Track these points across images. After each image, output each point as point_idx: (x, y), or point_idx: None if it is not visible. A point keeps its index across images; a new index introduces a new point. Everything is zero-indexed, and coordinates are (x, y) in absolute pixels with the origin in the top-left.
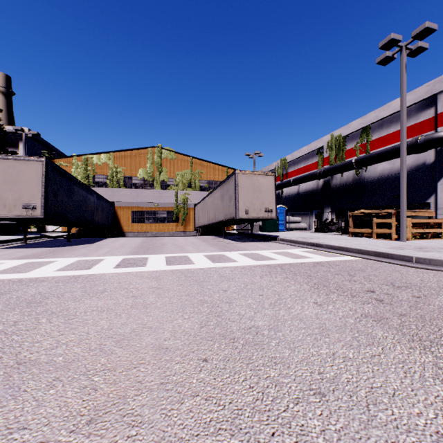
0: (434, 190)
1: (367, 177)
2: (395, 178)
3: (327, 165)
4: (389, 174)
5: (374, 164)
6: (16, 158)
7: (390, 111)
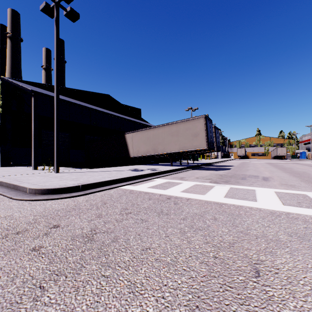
0: None
1: None
2: None
3: None
4: None
5: None
6: (241, 148)
7: None
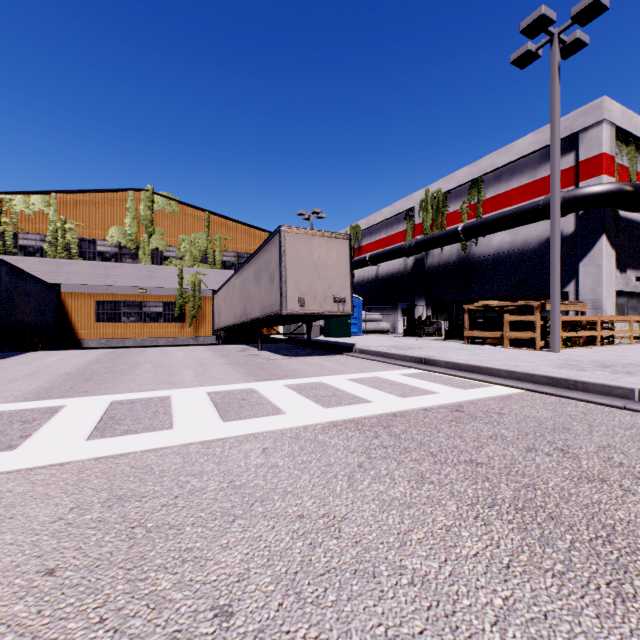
0: (574, 273)
1: (478, 254)
2: (519, 256)
3: (420, 235)
4: (510, 250)
5: (490, 234)
6: None
7: (511, 157)
